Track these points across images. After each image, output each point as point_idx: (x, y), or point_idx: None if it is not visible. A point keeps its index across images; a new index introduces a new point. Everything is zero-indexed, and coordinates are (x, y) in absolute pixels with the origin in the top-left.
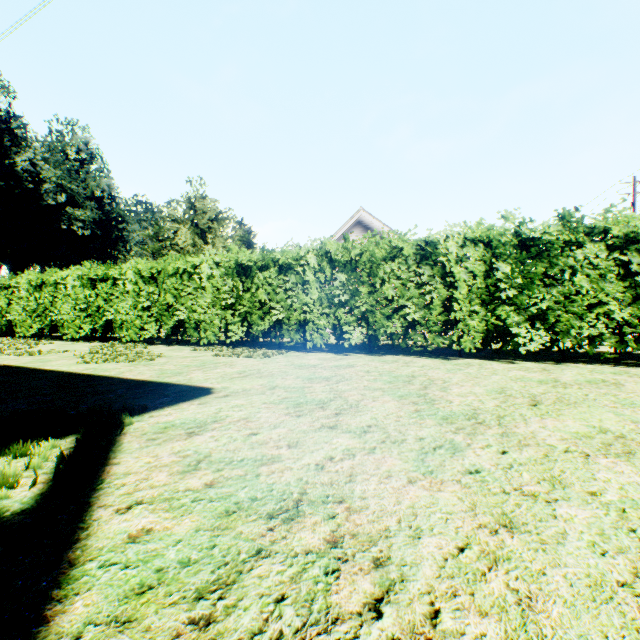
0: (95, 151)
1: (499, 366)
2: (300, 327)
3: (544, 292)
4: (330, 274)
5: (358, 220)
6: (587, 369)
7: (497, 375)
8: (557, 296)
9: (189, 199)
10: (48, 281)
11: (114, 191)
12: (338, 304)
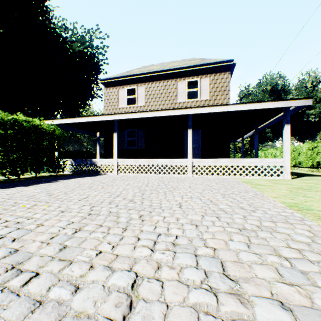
0: (320, 79)
1: None
2: None
3: None
4: None
5: None
6: None
7: None
8: None
9: None
10: (296, 148)
11: None
12: None
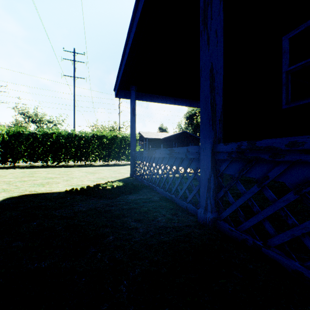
0: None
1: None
2: None
3: None
4: None
5: None
6: None
7: None
8: None
9: None
10: None
11: None
12: None
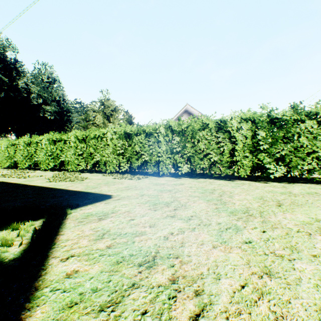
0: (56, 77)
1: (259, 184)
2: (156, 164)
3: (283, 146)
4: (171, 137)
5: (185, 110)
6: (306, 186)
7: (258, 189)
8: (290, 148)
9: (101, 100)
10: (33, 141)
11: (65, 97)
12: (175, 152)
